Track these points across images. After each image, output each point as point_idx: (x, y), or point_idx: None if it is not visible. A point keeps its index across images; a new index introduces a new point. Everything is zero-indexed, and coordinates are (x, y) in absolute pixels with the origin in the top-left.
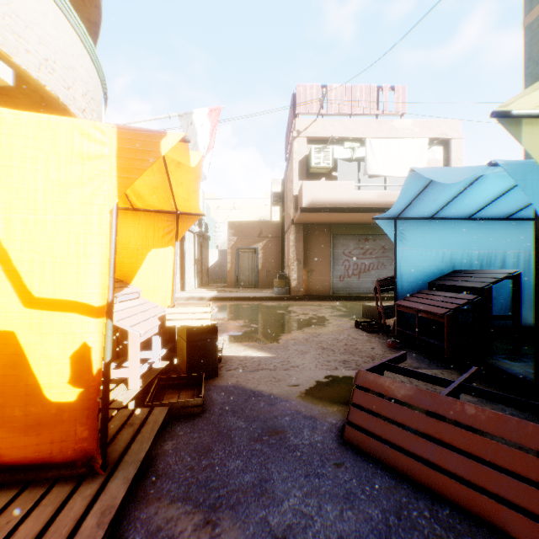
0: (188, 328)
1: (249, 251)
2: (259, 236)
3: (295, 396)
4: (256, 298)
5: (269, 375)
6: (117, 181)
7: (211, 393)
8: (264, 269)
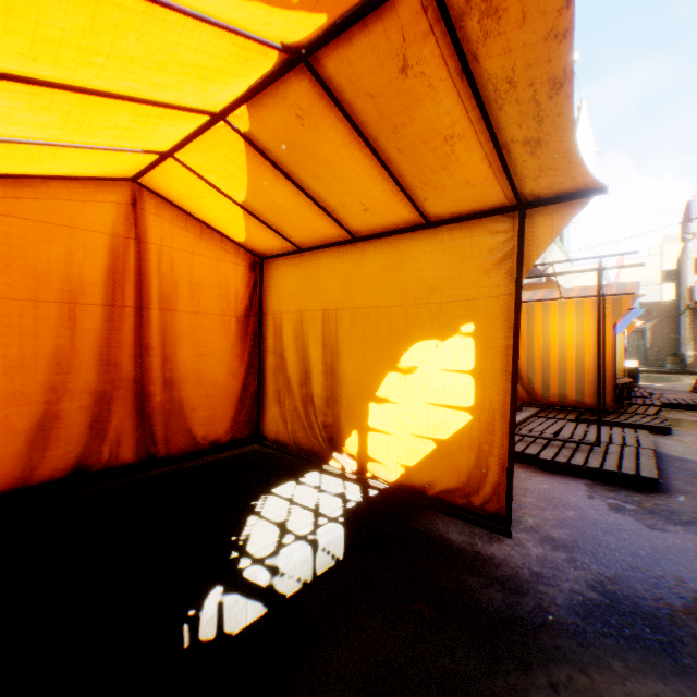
0: (626, 368)
1: (633, 331)
2: (645, 316)
3: (673, 389)
4: (645, 371)
5: (661, 387)
6: (625, 332)
7: (638, 387)
8: (651, 348)
